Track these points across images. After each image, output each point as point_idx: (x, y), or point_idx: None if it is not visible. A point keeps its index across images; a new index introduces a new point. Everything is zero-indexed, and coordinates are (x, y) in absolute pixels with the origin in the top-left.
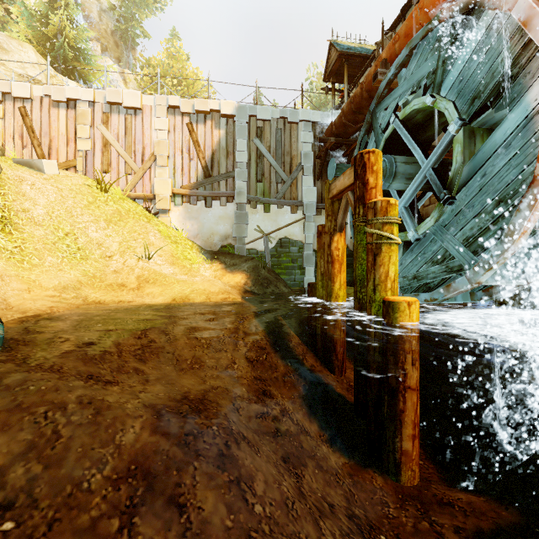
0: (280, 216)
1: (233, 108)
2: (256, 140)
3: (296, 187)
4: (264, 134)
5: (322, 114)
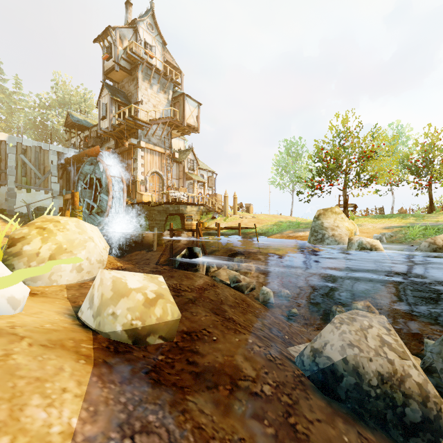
0: (38, 195)
1: (6, 137)
2: (22, 155)
3: (47, 181)
4: (27, 152)
5: (63, 149)
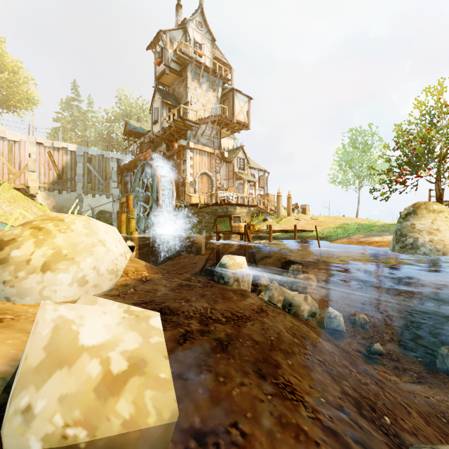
0: (101, 199)
1: (75, 148)
2: (88, 163)
3: (108, 187)
4: (92, 161)
5: (122, 155)
